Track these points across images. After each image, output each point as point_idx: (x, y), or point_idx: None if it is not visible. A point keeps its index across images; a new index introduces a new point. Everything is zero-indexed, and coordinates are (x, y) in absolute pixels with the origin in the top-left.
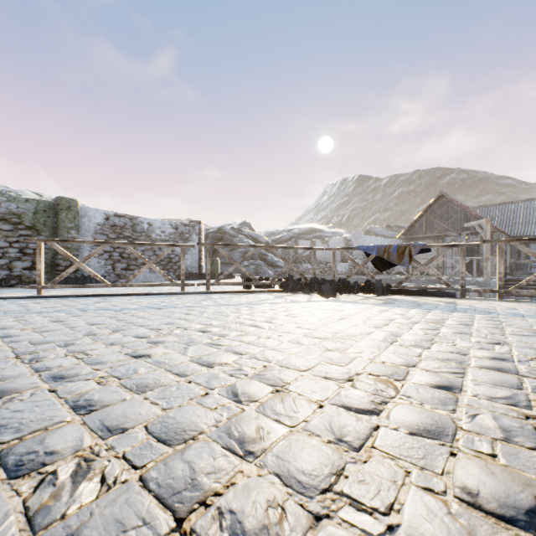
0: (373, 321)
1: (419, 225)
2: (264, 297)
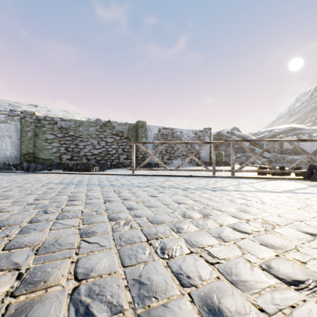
0: None
1: None
2: (295, 185)
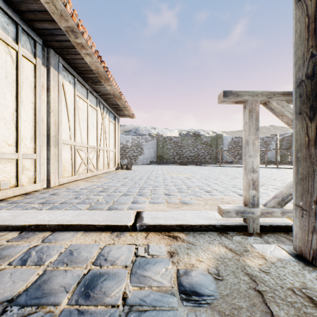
0: None
1: None
2: None
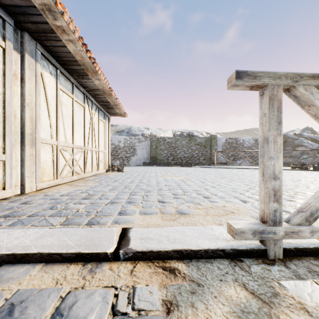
0: None
1: None
2: (297, 171)
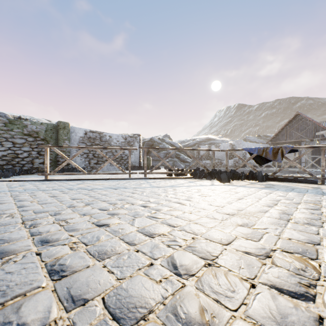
0: (264, 201)
1: (281, 134)
2: (181, 182)
